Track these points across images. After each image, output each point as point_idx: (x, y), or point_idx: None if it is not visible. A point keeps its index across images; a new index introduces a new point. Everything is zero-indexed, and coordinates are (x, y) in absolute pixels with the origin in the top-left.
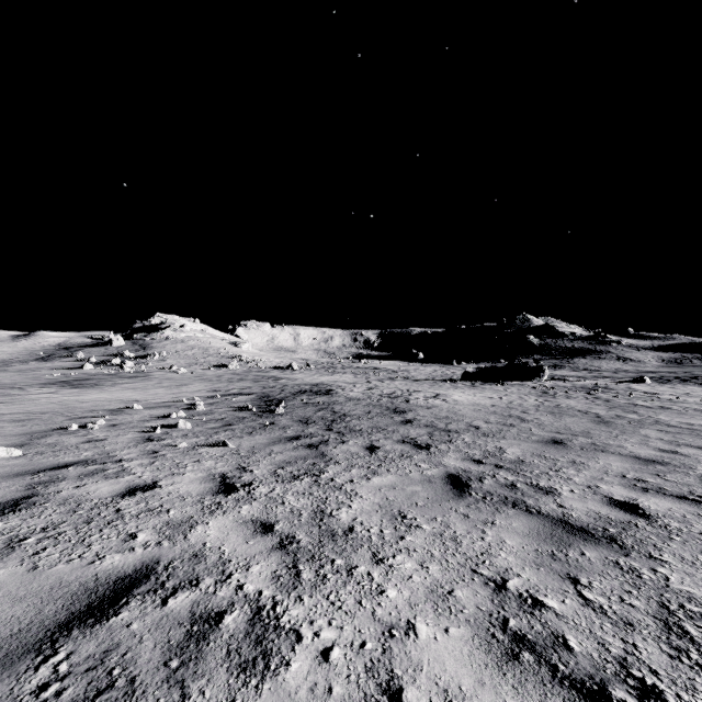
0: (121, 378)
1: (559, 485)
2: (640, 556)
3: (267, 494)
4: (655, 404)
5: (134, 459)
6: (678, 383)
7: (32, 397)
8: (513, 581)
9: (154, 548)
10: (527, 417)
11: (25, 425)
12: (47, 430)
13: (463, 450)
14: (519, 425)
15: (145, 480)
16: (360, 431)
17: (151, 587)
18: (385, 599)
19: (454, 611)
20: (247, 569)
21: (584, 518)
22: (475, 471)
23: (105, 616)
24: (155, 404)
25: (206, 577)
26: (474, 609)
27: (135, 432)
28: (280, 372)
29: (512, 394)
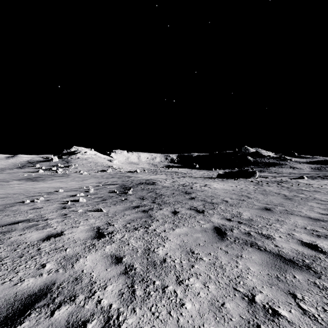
0: (55, 177)
1: (273, 233)
2: (327, 278)
3: (120, 238)
4: (311, 189)
5: (54, 218)
6: (320, 179)
7: (11, 186)
8: (258, 296)
9: (53, 274)
10: (250, 196)
11: (4, 200)
12: (14, 203)
13: (221, 213)
14: (247, 200)
15: (57, 231)
16: (169, 203)
17: (46, 302)
18: (184, 310)
19: (226, 319)
20: (104, 288)
21: (290, 253)
22: (228, 225)
23: (13, 325)
24: (70, 189)
25: (80, 294)
26: (238, 317)
27: (57, 204)
28: (131, 174)
29: (242, 184)
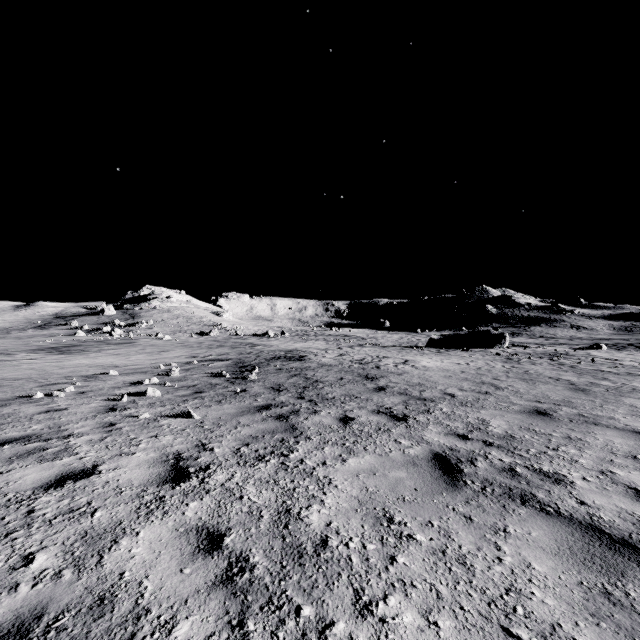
0: (108, 345)
1: (567, 470)
2: None
3: (223, 483)
4: (621, 370)
5: (85, 433)
6: (633, 349)
7: (15, 363)
8: None
9: (46, 585)
10: (500, 384)
11: None
12: (10, 398)
13: (443, 422)
14: (495, 392)
15: (84, 464)
16: (332, 399)
17: None
18: None
19: None
20: (168, 632)
21: (619, 522)
22: (463, 449)
23: None
24: (132, 370)
25: None
26: None
27: (101, 400)
28: (257, 339)
29: (478, 360)
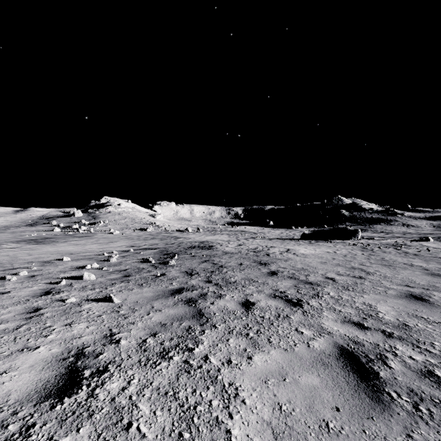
0: (73, 237)
1: None
2: None
3: (114, 396)
4: None
5: (5, 321)
6: None
7: None
8: None
9: None
10: (367, 269)
11: None
12: None
13: (335, 307)
14: (367, 277)
15: None
16: (235, 283)
17: None
18: None
19: None
20: None
21: None
22: (366, 342)
23: None
24: (82, 256)
25: None
26: None
27: (43, 284)
28: (180, 233)
29: (342, 249)
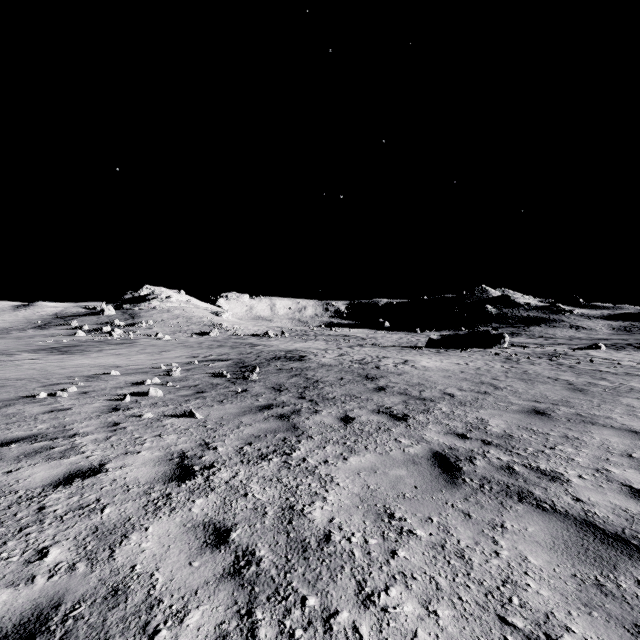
0: (108, 345)
1: (563, 468)
2: None
3: (228, 480)
4: (619, 370)
5: (90, 433)
6: (632, 350)
7: (16, 363)
8: None
9: (61, 577)
10: (499, 384)
11: None
12: (14, 398)
13: (443, 421)
14: (493, 392)
15: (91, 462)
16: (333, 399)
17: None
18: None
19: None
20: (180, 620)
21: (613, 518)
22: (462, 448)
23: None
24: (133, 370)
25: (118, 639)
26: None
27: (103, 400)
28: (257, 339)
29: (477, 360)
